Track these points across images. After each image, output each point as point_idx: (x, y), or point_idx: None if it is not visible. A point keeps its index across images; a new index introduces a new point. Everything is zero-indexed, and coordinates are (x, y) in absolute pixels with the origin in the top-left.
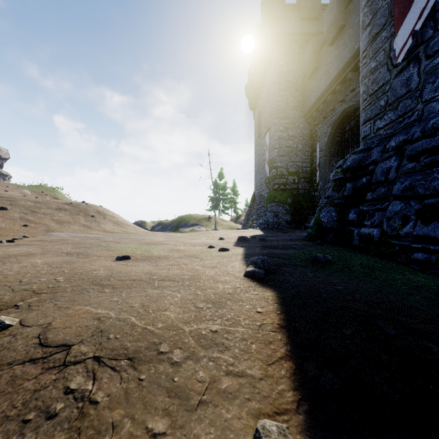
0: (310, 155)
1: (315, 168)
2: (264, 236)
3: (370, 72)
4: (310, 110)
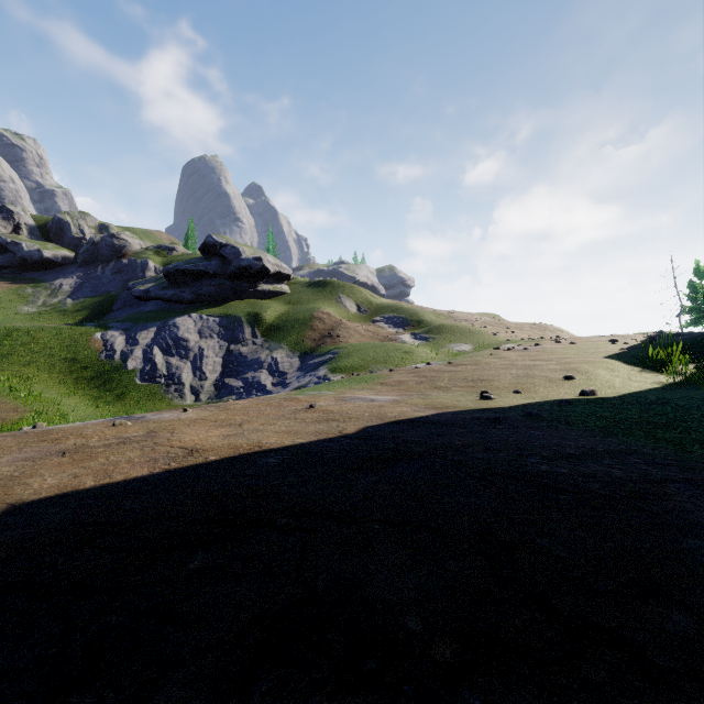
0: None
1: None
2: None
3: None
4: None
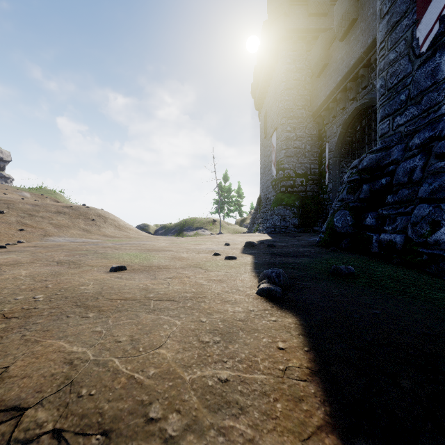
0: (318, 156)
1: (324, 169)
2: (272, 242)
3: (389, 64)
4: (319, 109)
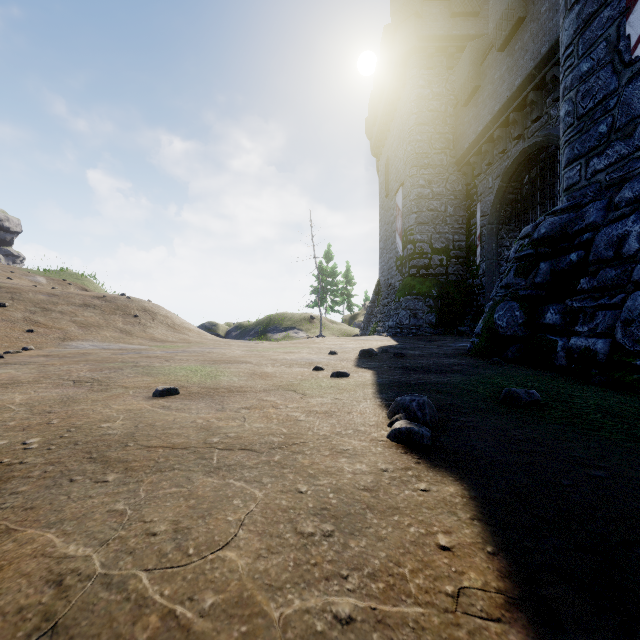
0: (466, 222)
1: (474, 242)
2: (400, 349)
3: (580, 79)
4: (466, 154)
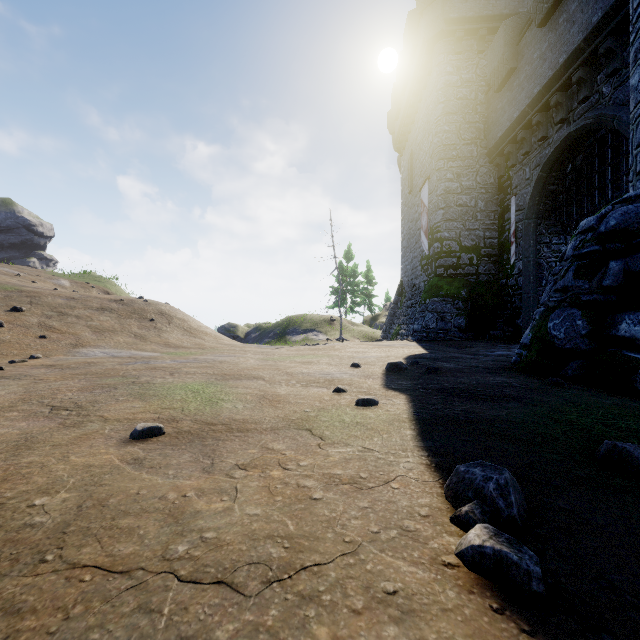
0: (498, 218)
1: (508, 239)
2: (431, 360)
3: None
4: (499, 143)
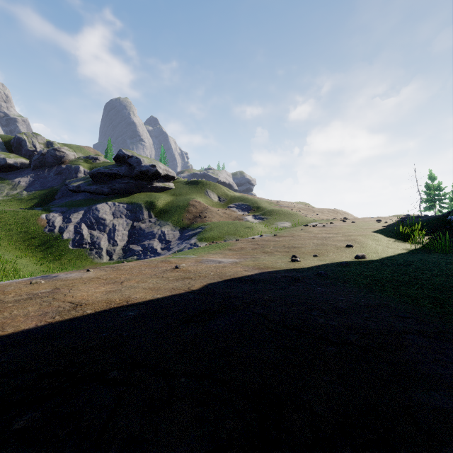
0: None
1: None
2: None
3: None
4: None
